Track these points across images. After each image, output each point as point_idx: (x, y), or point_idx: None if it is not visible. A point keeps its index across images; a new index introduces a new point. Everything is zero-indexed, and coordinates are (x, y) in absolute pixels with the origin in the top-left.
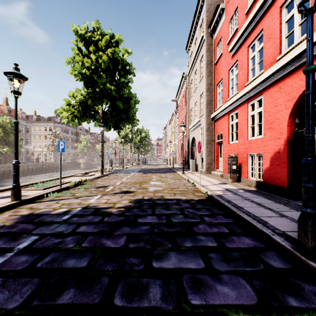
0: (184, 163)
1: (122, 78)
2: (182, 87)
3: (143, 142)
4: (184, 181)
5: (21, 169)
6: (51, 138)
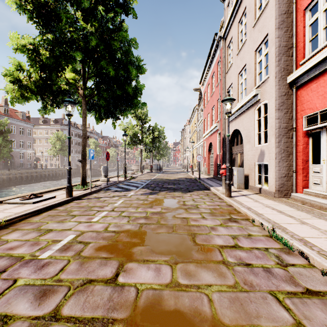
0: (215, 172)
1: (110, 12)
2: (211, 62)
3: (156, 143)
4: (260, 237)
5: (13, 177)
6: (52, 140)
